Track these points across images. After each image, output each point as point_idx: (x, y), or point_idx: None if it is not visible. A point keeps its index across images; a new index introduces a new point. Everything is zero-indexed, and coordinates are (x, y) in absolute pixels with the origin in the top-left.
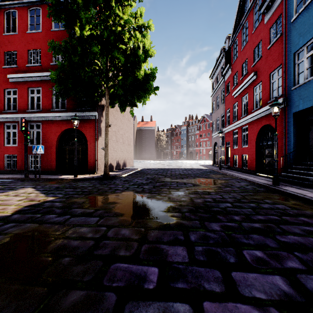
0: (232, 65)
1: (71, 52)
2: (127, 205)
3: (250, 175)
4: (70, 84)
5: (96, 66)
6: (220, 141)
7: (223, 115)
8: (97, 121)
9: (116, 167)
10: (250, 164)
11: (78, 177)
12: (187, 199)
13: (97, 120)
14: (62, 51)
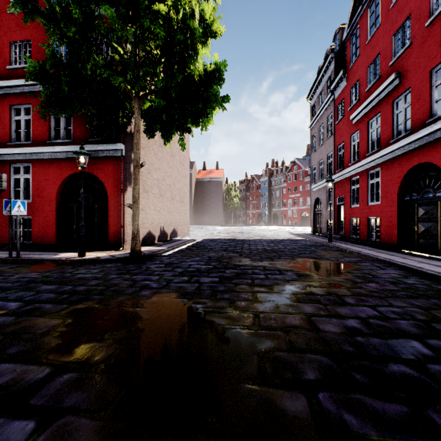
0: (349, 71)
1: (60, 17)
2: (151, 344)
3: (391, 253)
4: (65, 85)
5: (115, 54)
6: (326, 196)
7: (331, 154)
8: (124, 159)
9: (160, 238)
10: (385, 233)
11: (87, 257)
12: (300, 320)
13: (124, 158)
14: (45, 17)
